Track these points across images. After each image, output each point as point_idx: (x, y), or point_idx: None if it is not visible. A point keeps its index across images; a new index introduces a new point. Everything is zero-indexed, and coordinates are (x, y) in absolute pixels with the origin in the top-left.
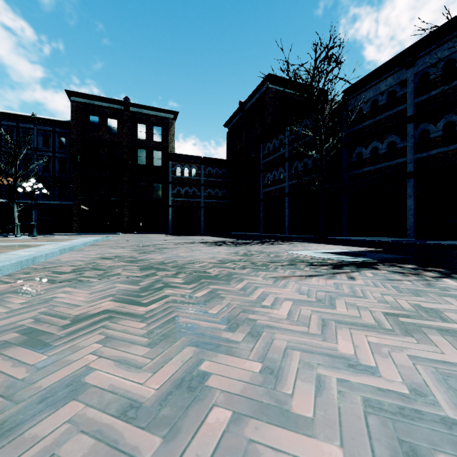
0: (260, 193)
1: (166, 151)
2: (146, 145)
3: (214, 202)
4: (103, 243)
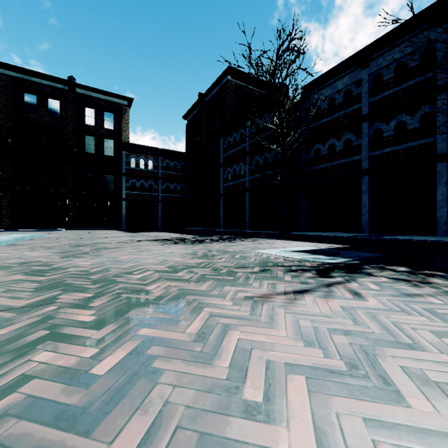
0: (221, 187)
1: (119, 140)
2: (96, 132)
3: (172, 196)
4: (29, 241)
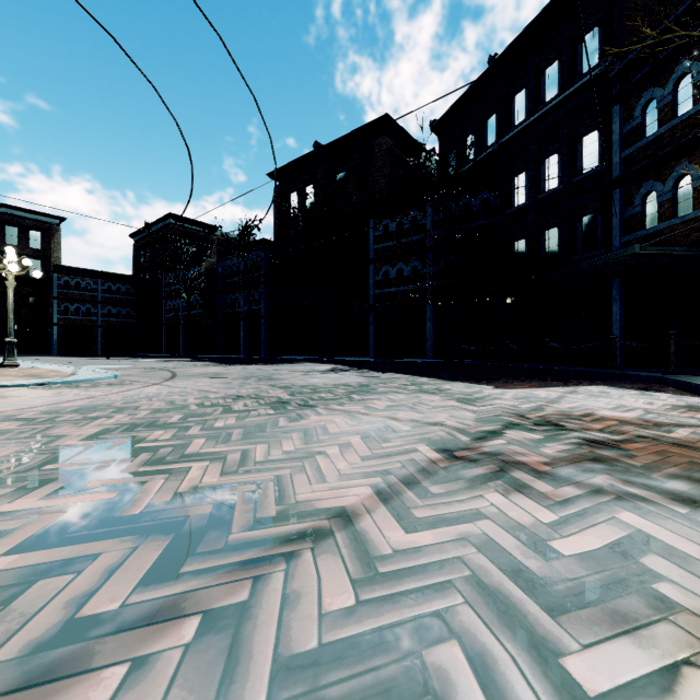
0: (163, 317)
1: (49, 261)
2: (19, 252)
3: (116, 321)
4: None
